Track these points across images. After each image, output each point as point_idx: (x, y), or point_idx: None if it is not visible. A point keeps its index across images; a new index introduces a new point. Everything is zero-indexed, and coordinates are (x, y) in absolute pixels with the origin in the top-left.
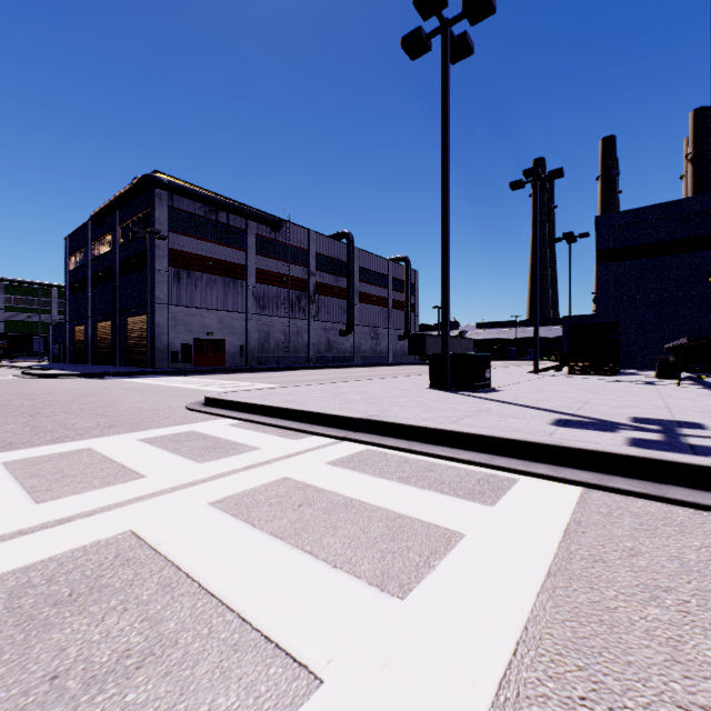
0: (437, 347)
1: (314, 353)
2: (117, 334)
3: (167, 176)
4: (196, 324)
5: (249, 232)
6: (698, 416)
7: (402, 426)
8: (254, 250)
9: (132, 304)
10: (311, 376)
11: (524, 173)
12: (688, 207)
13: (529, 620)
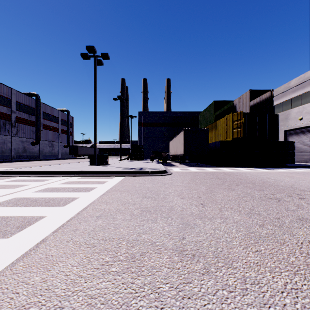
0: (83, 151)
1: (15, 154)
2: None
3: None
4: None
5: None
6: (148, 166)
7: (90, 171)
8: None
9: None
10: (25, 164)
11: (117, 97)
12: (159, 114)
13: (117, 183)
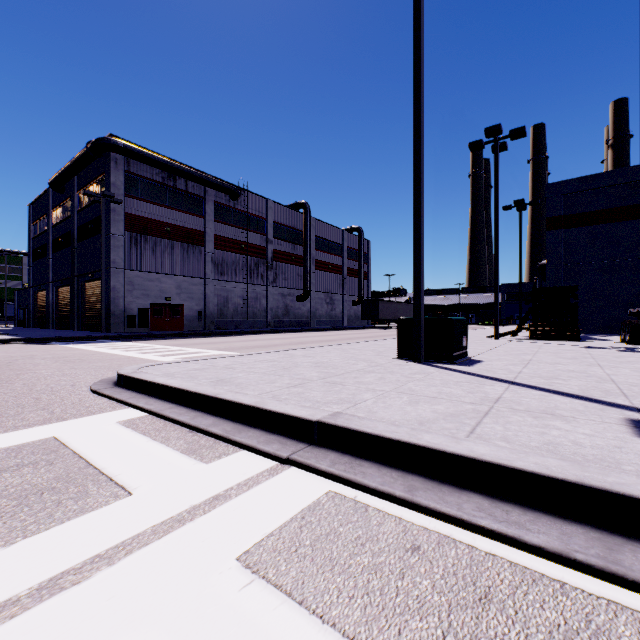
0: (388, 312)
1: (272, 318)
2: (75, 299)
3: (123, 140)
4: (153, 289)
5: (207, 199)
6: None
7: (389, 441)
8: (213, 217)
9: (89, 269)
10: (266, 340)
11: (486, 132)
12: (638, 174)
13: None
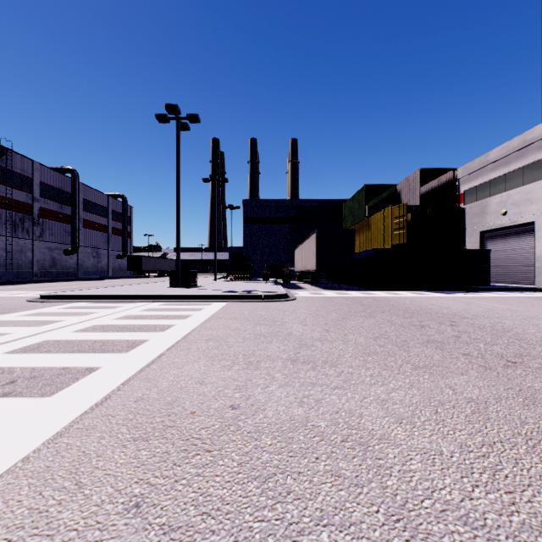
0: (150, 265)
1: (39, 269)
2: None
3: None
4: None
5: None
6: (260, 289)
7: (176, 295)
8: None
9: None
10: (63, 286)
11: (210, 177)
12: (278, 203)
13: (218, 310)
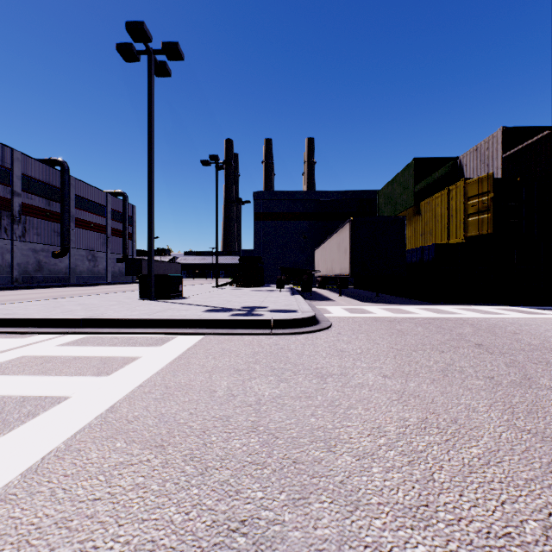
0: None
1: (21, 274)
2: None
3: None
4: None
5: None
6: (270, 303)
7: (114, 320)
8: None
9: None
10: (20, 295)
11: (210, 157)
12: (295, 196)
13: (160, 370)
